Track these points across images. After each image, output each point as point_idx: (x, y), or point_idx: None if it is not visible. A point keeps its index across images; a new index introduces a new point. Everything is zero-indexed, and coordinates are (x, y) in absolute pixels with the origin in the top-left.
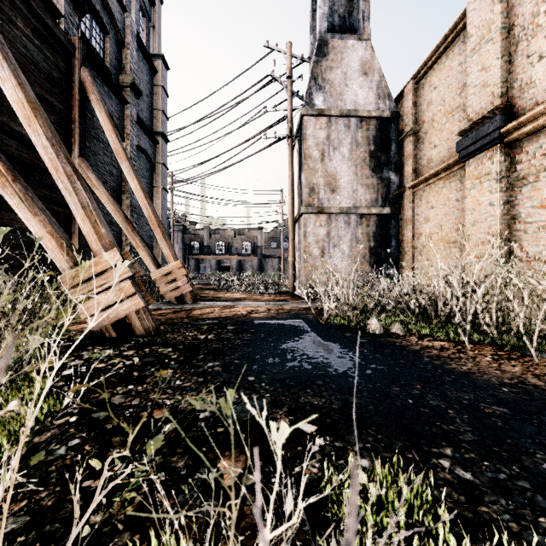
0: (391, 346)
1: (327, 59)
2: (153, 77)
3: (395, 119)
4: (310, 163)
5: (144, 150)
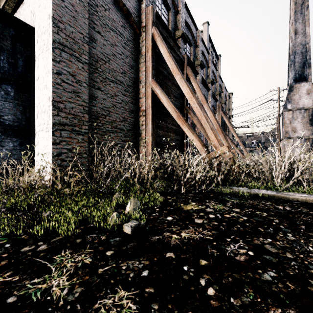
0: None
1: (292, 92)
2: (229, 99)
3: None
4: (285, 125)
5: None
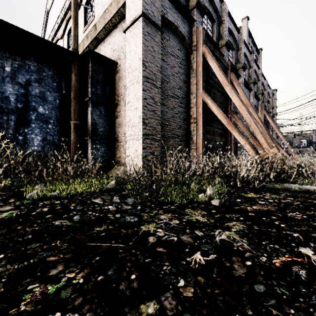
0: None
1: None
2: (272, 96)
3: None
4: None
5: None
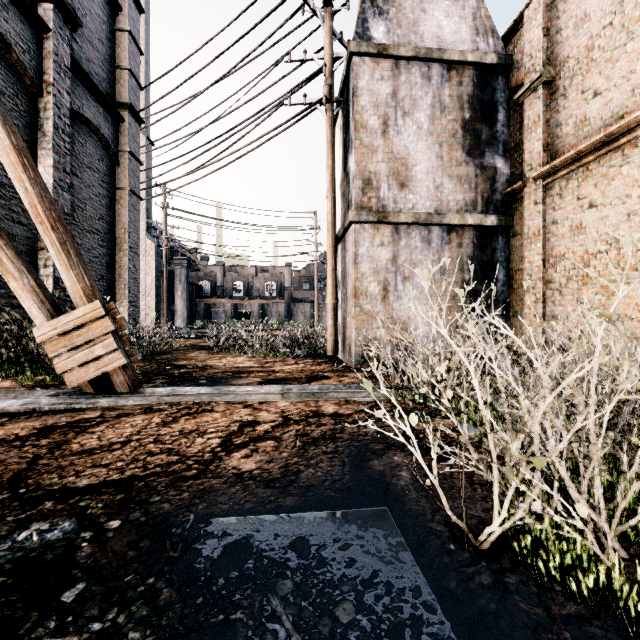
0: None
1: None
2: (115, 17)
3: (504, 68)
4: (363, 136)
5: (92, 124)
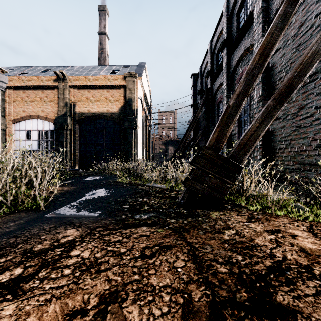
0: (66, 193)
1: None
2: None
3: None
4: None
5: None
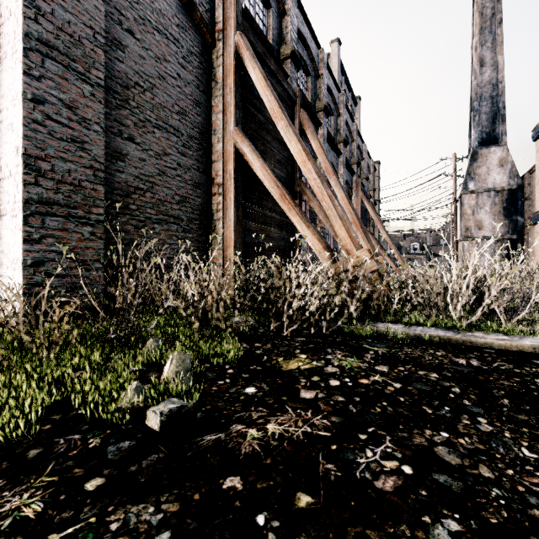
0: None
1: (476, 162)
2: (374, 173)
3: (521, 188)
4: (465, 216)
5: None
